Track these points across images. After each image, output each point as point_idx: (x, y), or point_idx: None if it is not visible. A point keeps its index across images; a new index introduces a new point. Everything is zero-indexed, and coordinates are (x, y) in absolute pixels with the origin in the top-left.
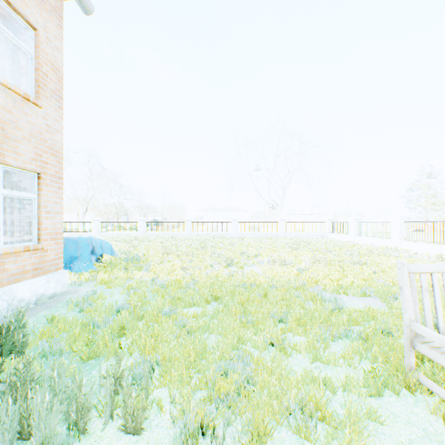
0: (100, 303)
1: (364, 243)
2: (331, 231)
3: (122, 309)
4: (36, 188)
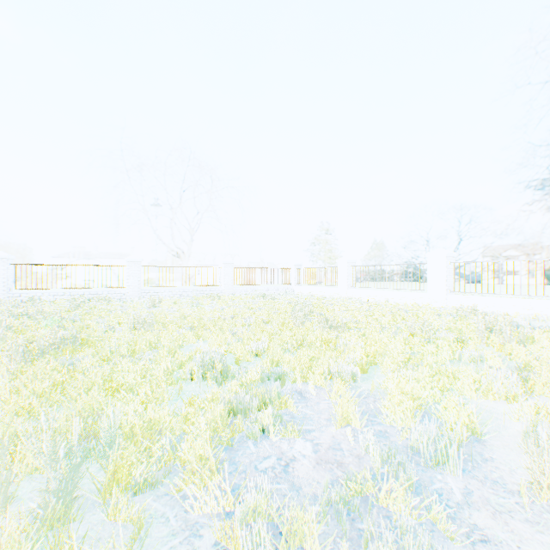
0: None
1: (370, 298)
2: (299, 283)
3: None
4: None
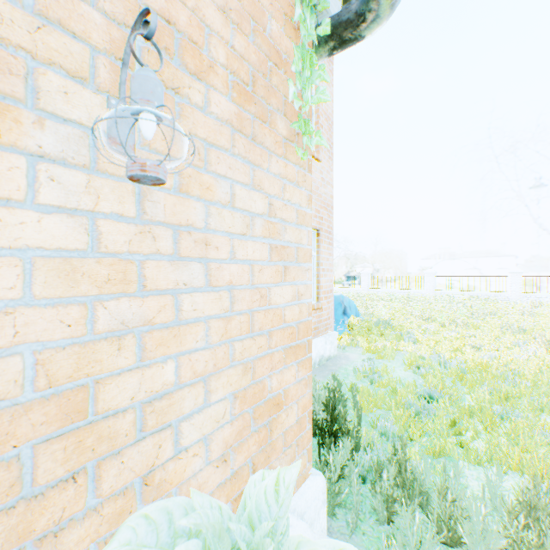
0: (393, 379)
1: None
2: None
3: (432, 394)
4: (315, 246)
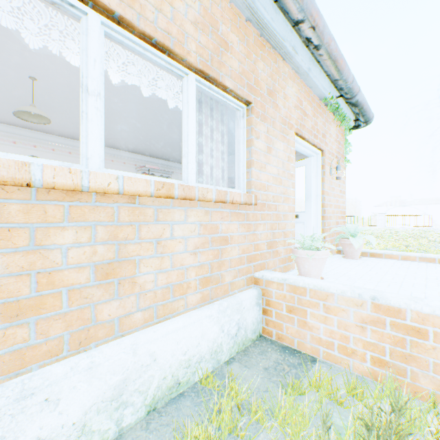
0: None
1: None
2: None
3: None
4: None
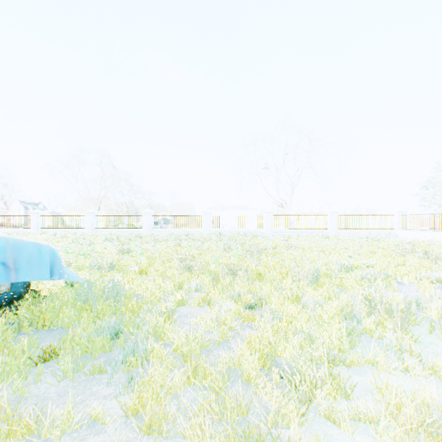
0: None
1: None
2: (402, 228)
3: None
4: None
